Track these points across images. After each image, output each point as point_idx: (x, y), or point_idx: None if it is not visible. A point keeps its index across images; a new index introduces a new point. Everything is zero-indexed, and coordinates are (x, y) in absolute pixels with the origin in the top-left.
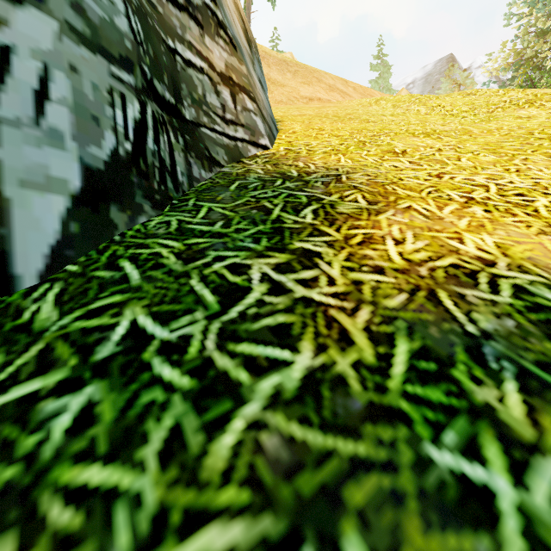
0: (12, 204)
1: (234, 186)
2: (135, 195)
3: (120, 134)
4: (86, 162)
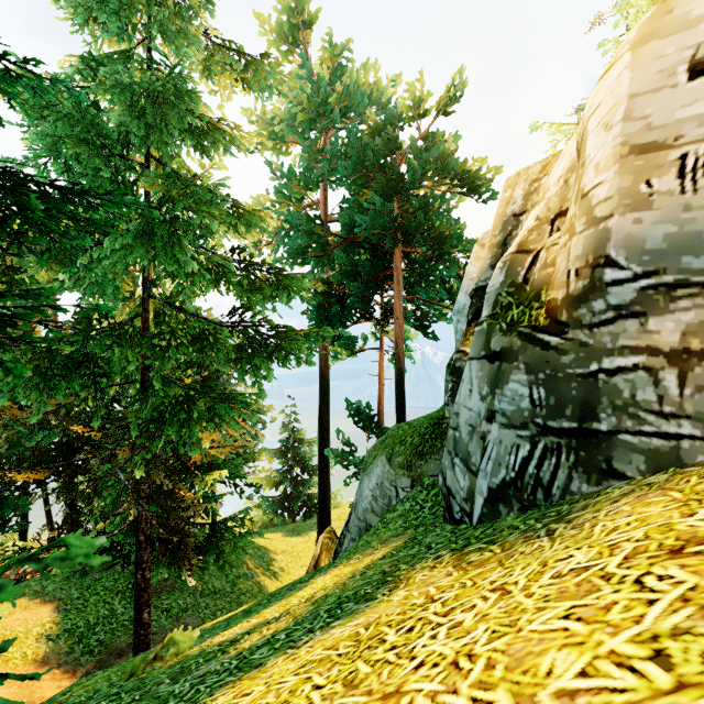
0: (476, 498)
1: (554, 509)
2: (512, 500)
3: (509, 469)
4: (489, 485)
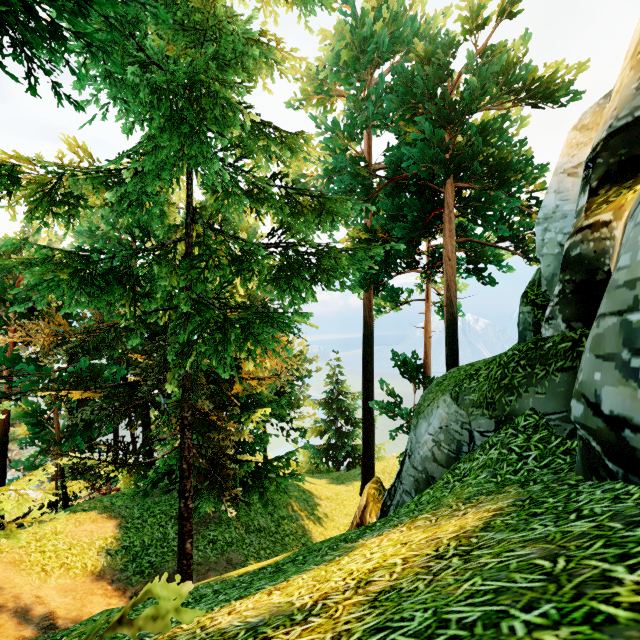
0: None
1: None
2: None
3: None
4: None
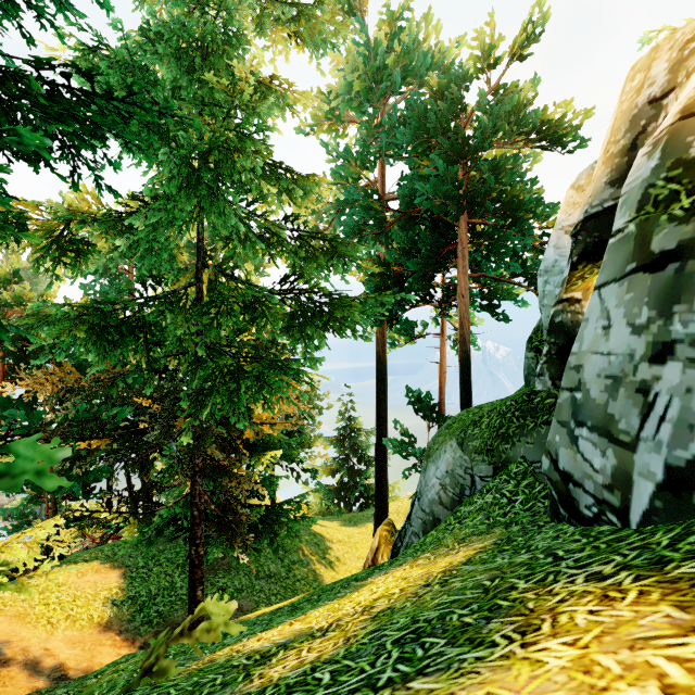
0: (634, 484)
1: None
2: None
3: None
4: (668, 462)
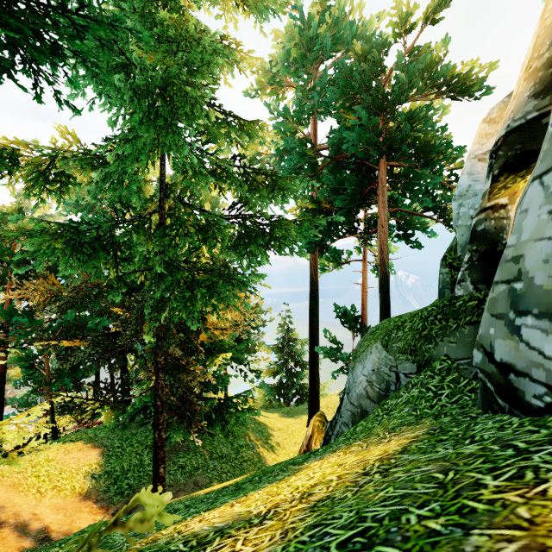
0: None
1: None
2: None
3: None
4: None
